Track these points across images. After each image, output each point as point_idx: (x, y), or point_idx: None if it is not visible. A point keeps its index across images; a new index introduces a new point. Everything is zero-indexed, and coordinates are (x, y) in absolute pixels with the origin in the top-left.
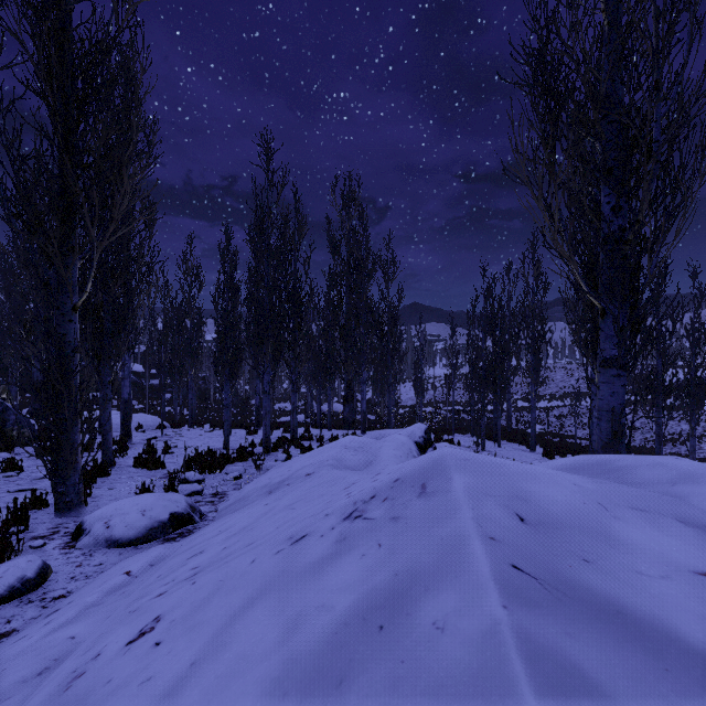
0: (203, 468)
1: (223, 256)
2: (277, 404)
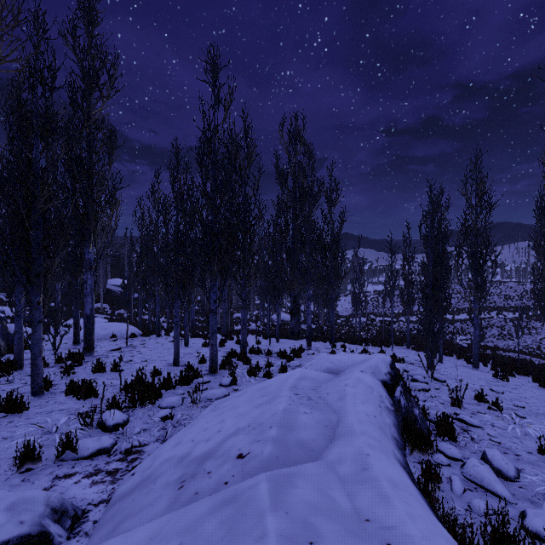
0: (133, 400)
1: (172, 176)
2: (236, 313)
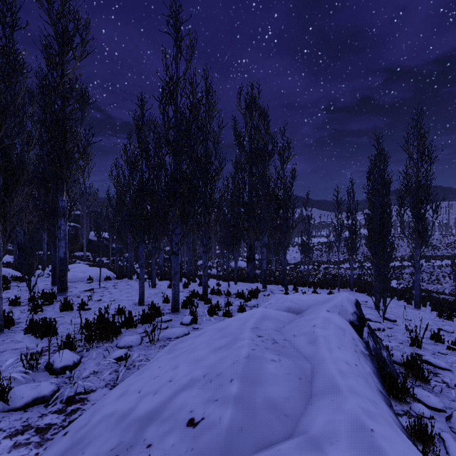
0: (90, 340)
1: (137, 127)
2: (200, 261)
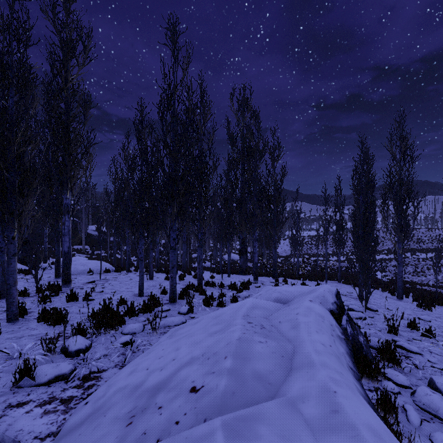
0: (98, 327)
1: (137, 130)
2: (194, 254)
